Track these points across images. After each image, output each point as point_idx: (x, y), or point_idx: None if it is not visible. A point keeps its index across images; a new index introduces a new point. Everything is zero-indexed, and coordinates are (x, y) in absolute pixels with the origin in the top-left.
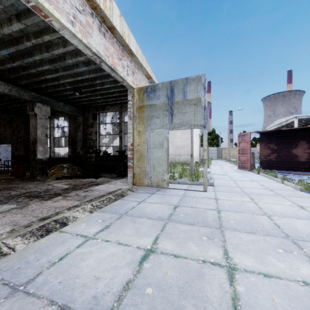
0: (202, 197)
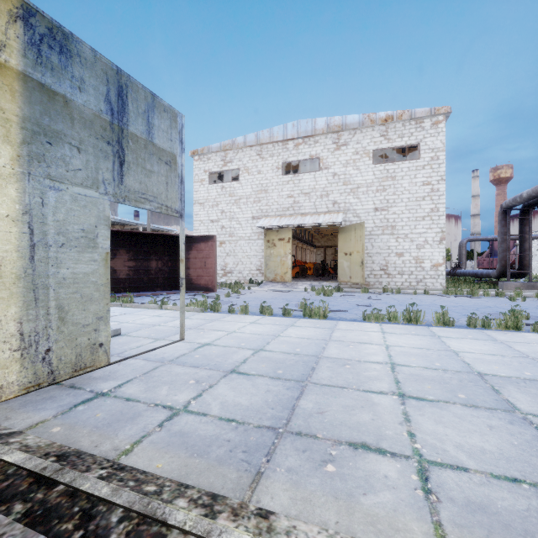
0: (190, 350)
